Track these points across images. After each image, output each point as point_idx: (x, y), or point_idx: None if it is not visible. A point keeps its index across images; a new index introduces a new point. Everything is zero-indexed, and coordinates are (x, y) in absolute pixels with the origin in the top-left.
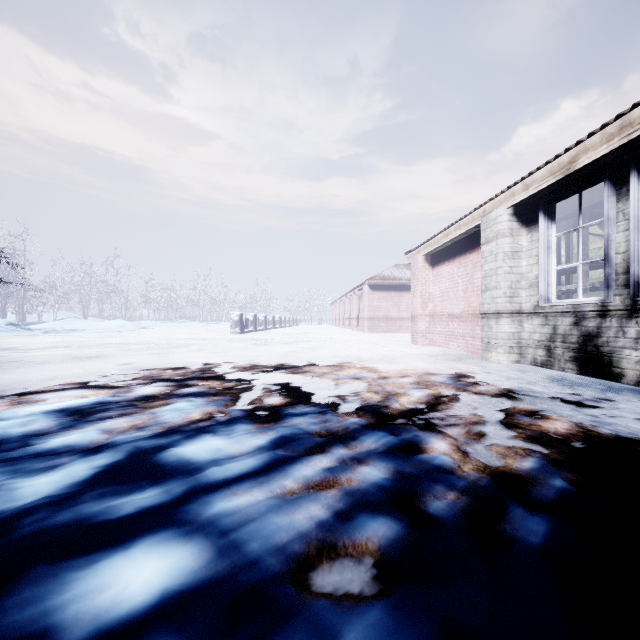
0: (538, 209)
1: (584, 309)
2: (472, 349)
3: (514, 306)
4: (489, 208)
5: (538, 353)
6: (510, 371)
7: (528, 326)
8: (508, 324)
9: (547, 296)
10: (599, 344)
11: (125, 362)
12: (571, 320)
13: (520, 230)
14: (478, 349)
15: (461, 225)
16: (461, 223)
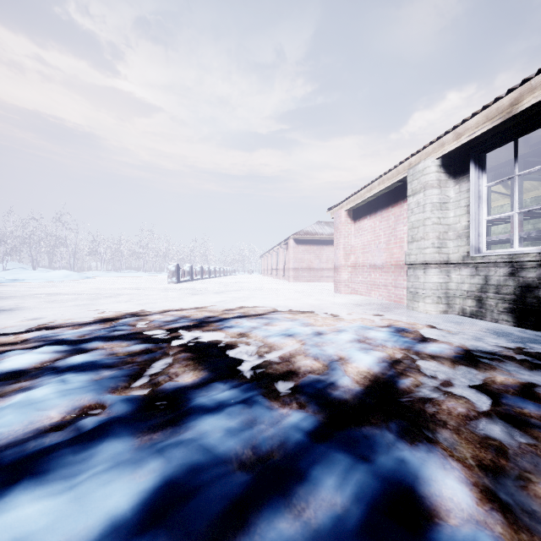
0: (467, 160)
1: (523, 259)
2: (395, 298)
3: (442, 257)
4: (415, 161)
5: (467, 303)
6: (443, 323)
7: (456, 276)
8: (436, 274)
9: (478, 246)
10: (540, 296)
11: (37, 316)
12: (506, 270)
13: (447, 181)
14: (401, 298)
15: (385, 179)
16: (385, 177)
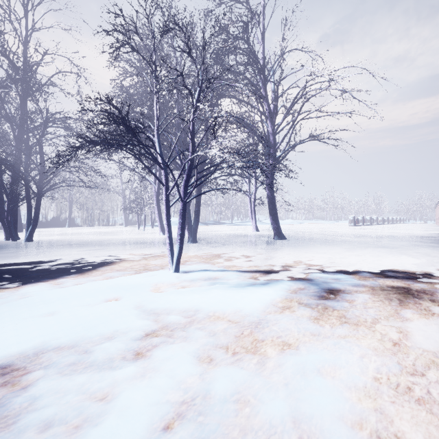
0: None
1: None
2: None
3: None
4: None
5: None
6: None
7: None
8: None
9: None
10: None
11: (318, 230)
12: None
13: None
14: None
15: None
16: None
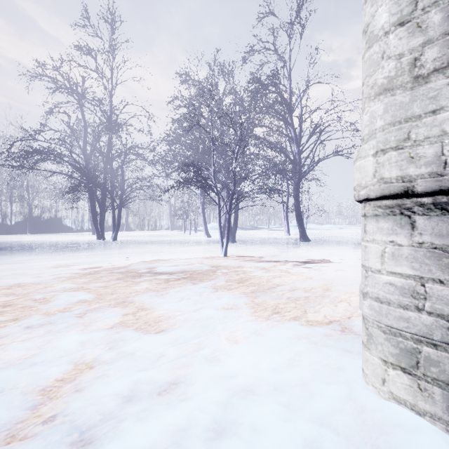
0: None
1: None
2: None
3: None
4: None
5: None
6: None
7: None
8: None
9: None
10: None
11: (350, 235)
12: None
13: None
14: None
15: None
16: None
